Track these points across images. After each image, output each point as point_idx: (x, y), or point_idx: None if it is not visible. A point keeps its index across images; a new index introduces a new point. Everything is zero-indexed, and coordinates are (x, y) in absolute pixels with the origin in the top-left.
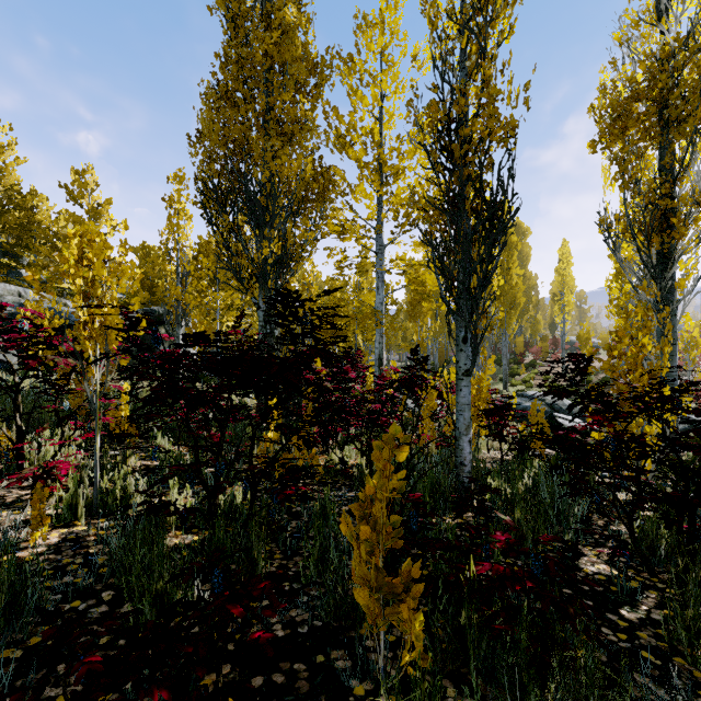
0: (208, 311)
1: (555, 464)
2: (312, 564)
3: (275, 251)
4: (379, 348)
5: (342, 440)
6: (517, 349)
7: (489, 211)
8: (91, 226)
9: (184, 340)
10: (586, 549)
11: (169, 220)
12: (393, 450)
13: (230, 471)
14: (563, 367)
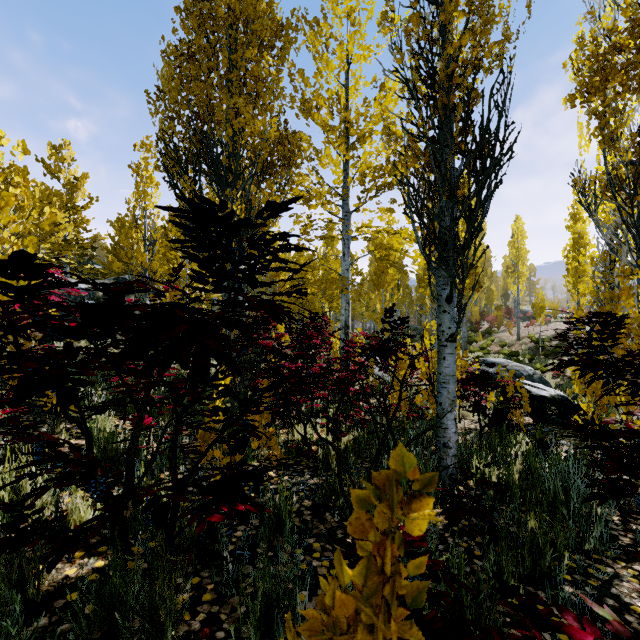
0: (178, 280)
1: (541, 440)
2: (252, 626)
3: (238, 213)
4: (345, 315)
5: (306, 411)
6: (473, 318)
7: (482, 141)
8: (67, 198)
9: (6, 273)
10: (618, 565)
11: (136, 188)
12: (403, 517)
13: (107, 498)
14: (518, 334)
